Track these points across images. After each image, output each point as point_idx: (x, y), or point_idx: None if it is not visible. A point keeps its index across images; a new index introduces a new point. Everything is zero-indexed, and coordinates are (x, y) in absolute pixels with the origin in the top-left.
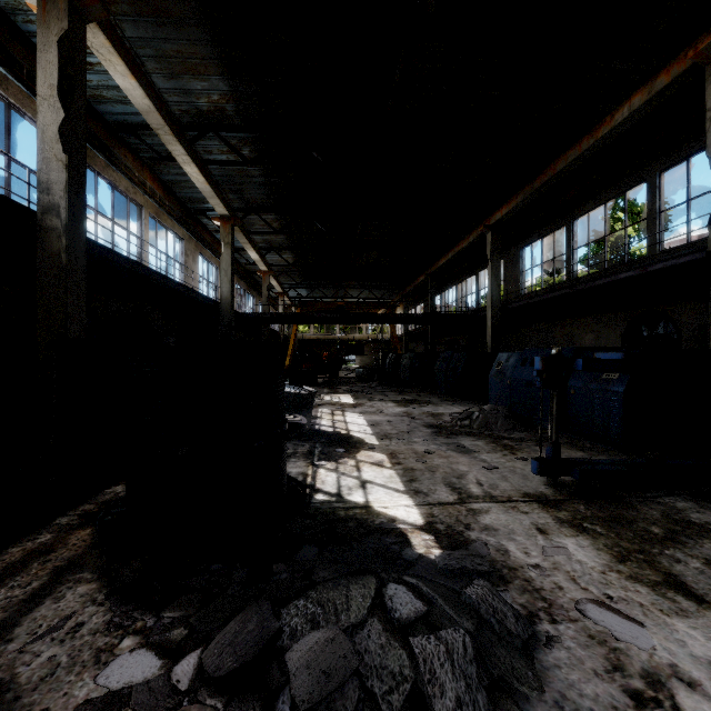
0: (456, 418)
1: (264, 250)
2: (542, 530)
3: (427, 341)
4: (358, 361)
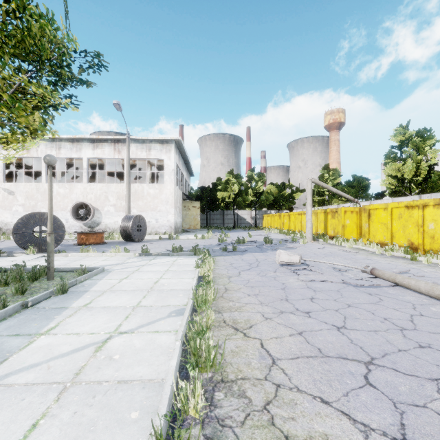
0: None
1: None
2: None
3: None
4: None
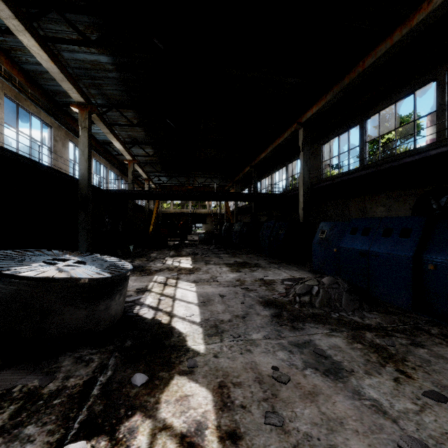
0: (289, 288)
1: (130, 144)
2: None
3: (253, 213)
4: (203, 228)
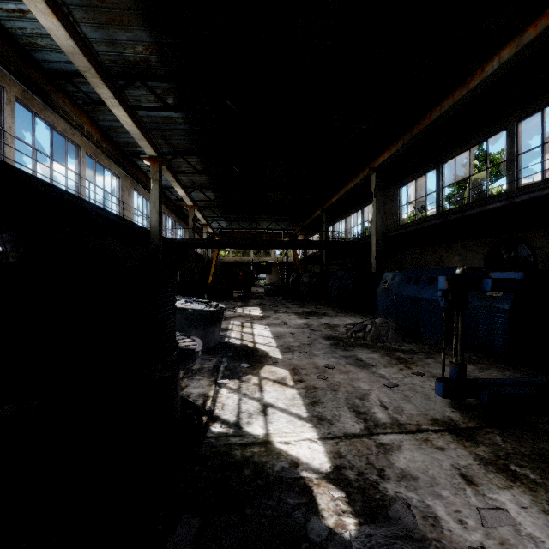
0: (350, 329)
1: (190, 188)
2: (468, 478)
3: (322, 263)
4: (267, 279)
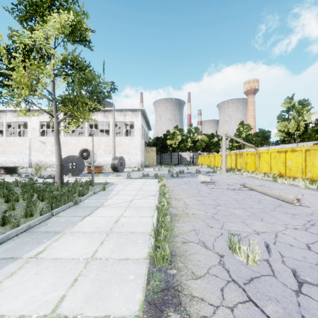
0: None
1: None
2: None
3: None
4: None
